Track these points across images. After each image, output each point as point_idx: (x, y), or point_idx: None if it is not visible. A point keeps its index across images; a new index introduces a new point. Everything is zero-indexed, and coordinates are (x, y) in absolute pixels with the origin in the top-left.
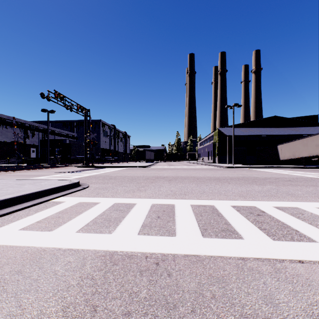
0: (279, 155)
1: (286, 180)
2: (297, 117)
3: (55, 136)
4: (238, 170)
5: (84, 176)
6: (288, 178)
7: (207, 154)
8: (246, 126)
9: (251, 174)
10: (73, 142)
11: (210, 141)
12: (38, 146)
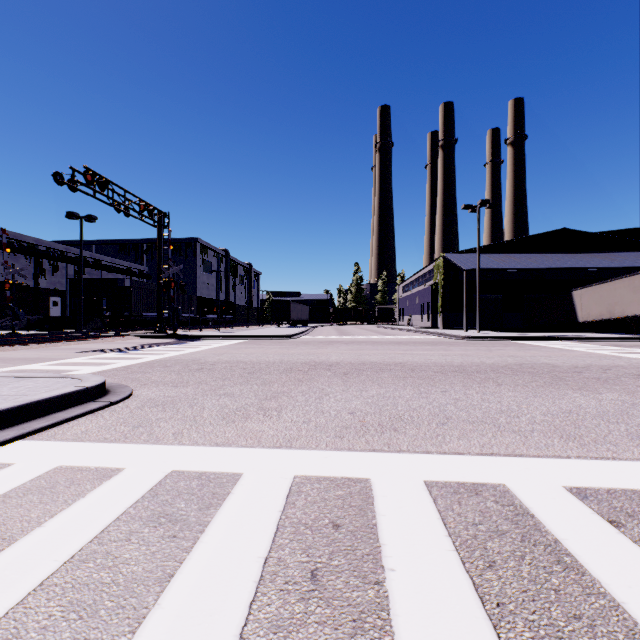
0: (577, 311)
1: (635, 375)
2: (610, 231)
3: (103, 273)
4: (494, 344)
5: (141, 362)
6: (633, 368)
7: (418, 310)
8: (504, 251)
9: (534, 357)
10: (140, 285)
11: (426, 283)
12: (65, 293)
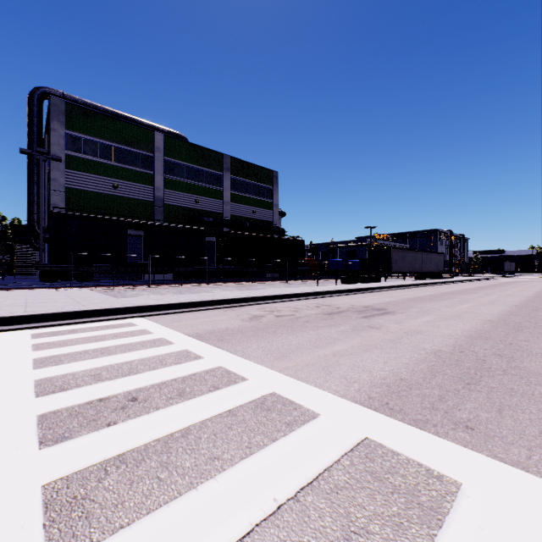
0: None
1: None
2: None
3: None
4: None
5: None
6: None
7: None
8: None
9: None
10: None
11: None
12: None
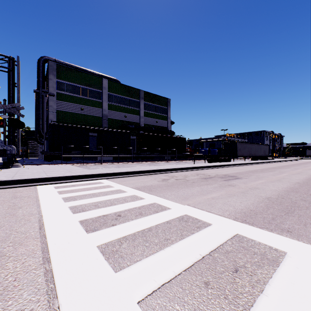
0: None
1: None
2: None
3: None
4: None
5: None
6: None
7: None
8: None
9: None
10: None
11: None
12: None
